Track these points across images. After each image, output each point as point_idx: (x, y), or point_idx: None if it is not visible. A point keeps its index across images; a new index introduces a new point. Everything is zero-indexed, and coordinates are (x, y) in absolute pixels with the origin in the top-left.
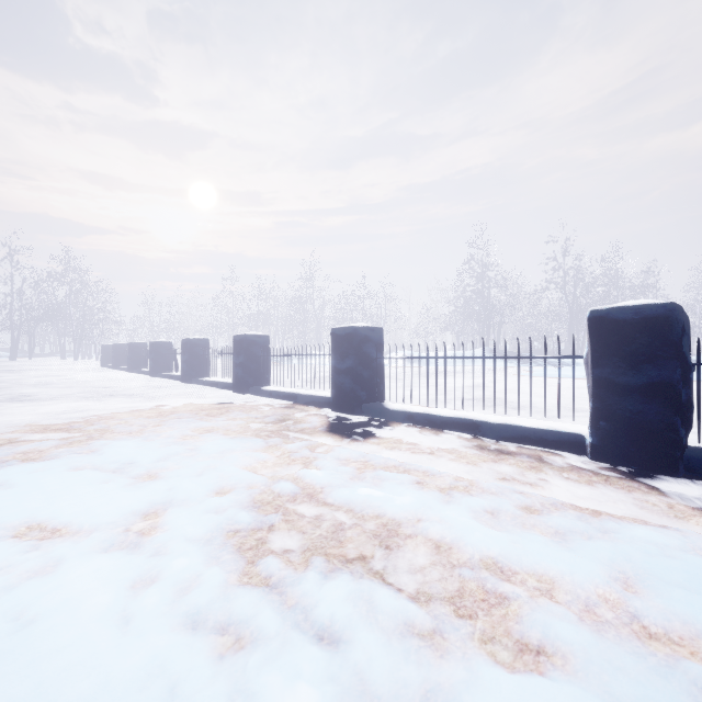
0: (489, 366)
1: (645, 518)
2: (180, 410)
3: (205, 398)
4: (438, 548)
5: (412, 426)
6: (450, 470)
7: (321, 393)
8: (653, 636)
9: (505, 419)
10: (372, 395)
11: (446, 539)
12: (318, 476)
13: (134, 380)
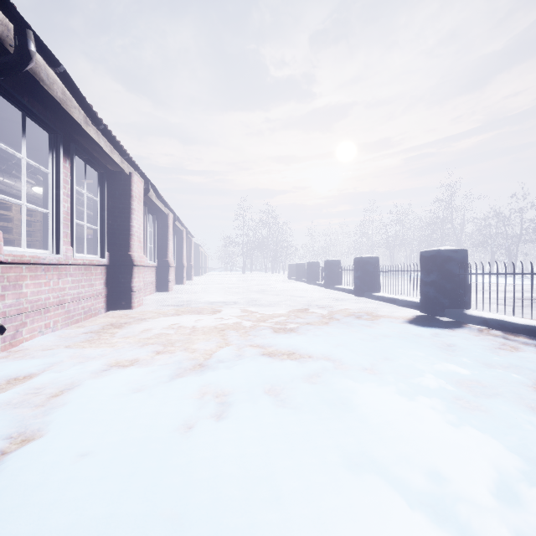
0: None
1: None
2: (389, 335)
3: (396, 318)
4: None
5: None
6: None
7: None
8: None
9: None
10: None
11: None
12: None
13: (314, 290)
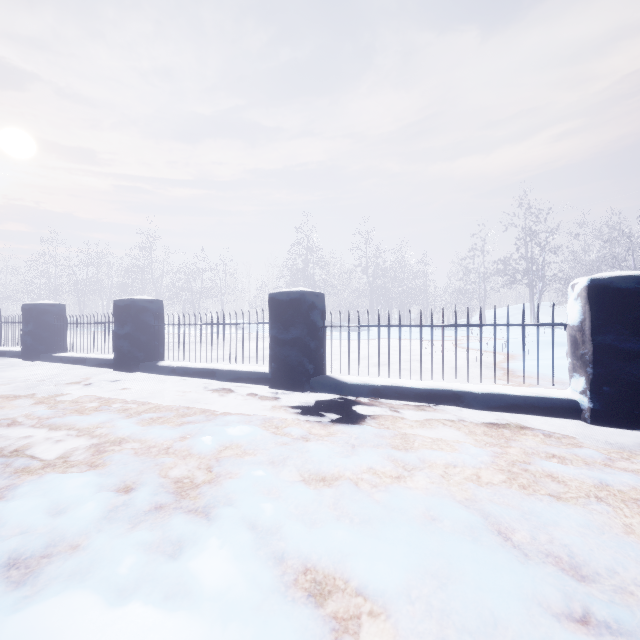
0: None
1: (250, 412)
2: None
3: None
4: (92, 438)
5: (173, 377)
6: (164, 401)
7: (111, 356)
8: (167, 453)
9: (235, 367)
10: (150, 355)
11: (103, 433)
12: (41, 412)
13: None
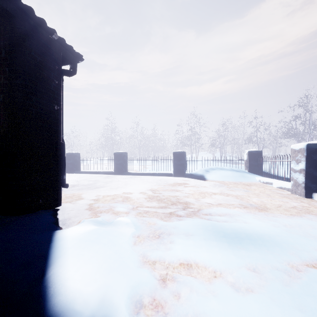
0: (105, 163)
1: None
2: None
3: None
4: None
5: None
6: None
7: None
8: None
9: None
10: None
11: None
12: None
13: None
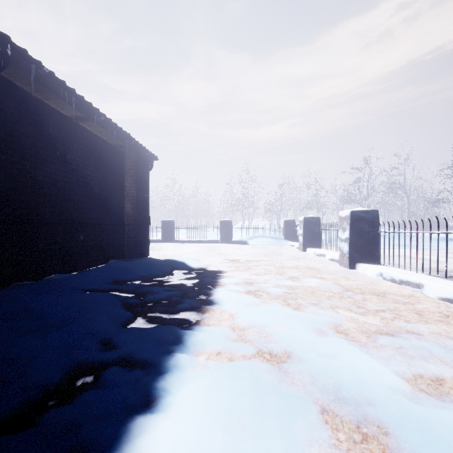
0: None
1: None
2: None
3: None
4: None
5: None
6: None
7: None
8: None
9: None
10: None
11: None
12: None
13: None
